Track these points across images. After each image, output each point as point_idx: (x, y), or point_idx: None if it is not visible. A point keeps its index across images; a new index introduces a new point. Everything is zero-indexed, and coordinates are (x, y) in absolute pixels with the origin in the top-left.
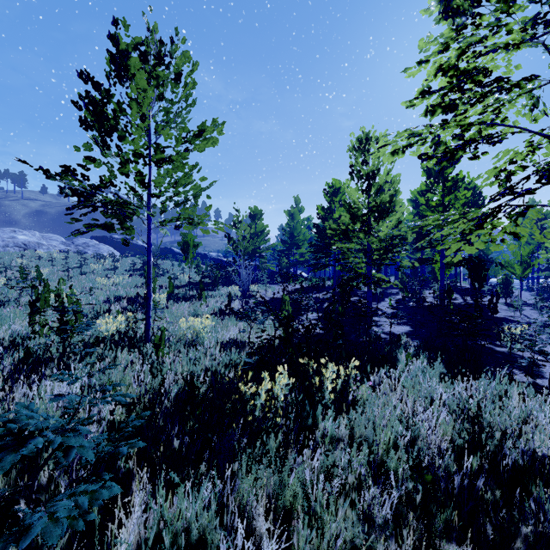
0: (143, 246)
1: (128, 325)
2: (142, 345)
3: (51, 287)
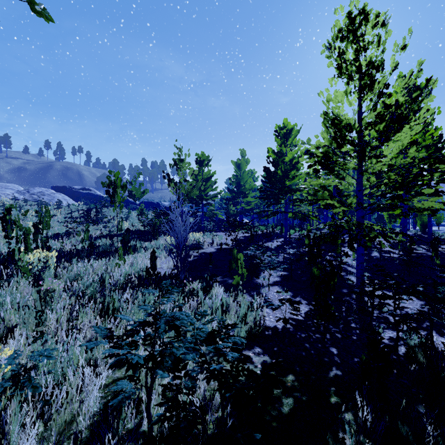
0: (100, 195)
1: None
2: None
3: None
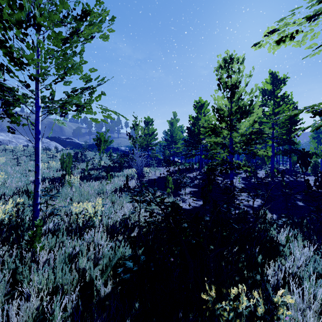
0: (79, 143)
1: (16, 212)
2: (25, 235)
3: (0, 170)
